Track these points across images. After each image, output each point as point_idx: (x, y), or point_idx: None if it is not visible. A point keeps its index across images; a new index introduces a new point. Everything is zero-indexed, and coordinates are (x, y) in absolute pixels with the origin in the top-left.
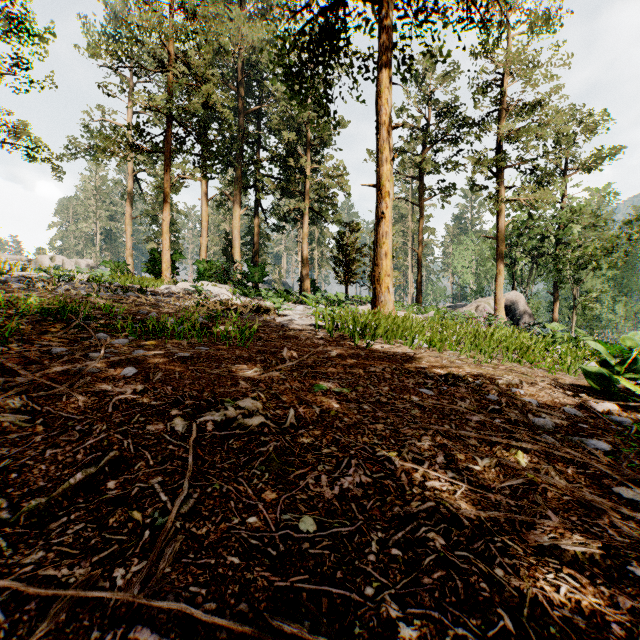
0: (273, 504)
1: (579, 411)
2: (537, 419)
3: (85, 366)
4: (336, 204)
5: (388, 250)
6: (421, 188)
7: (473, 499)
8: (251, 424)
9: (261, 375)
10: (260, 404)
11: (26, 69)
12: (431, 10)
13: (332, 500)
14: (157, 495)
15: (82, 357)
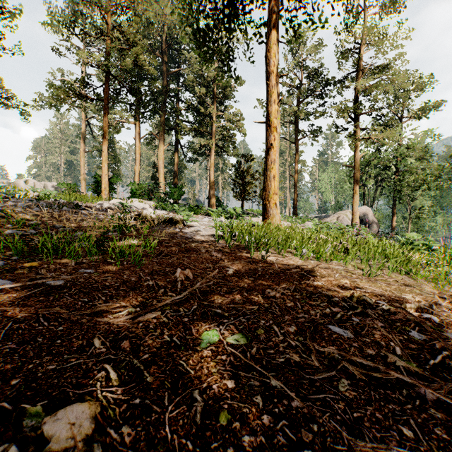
0: None
1: None
2: None
3: None
4: (234, 142)
5: (276, 174)
6: (297, 130)
7: None
8: None
9: (134, 319)
10: (90, 420)
11: (1, 38)
12: None
13: None
14: None
15: None
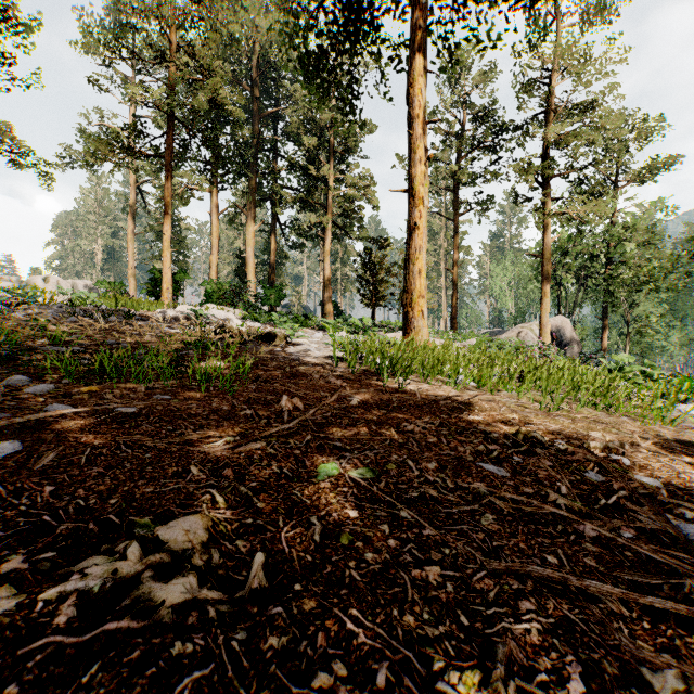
0: None
1: None
2: (690, 529)
3: None
4: (362, 218)
5: (422, 267)
6: (456, 201)
7: None
8: (162, 601)
9: (234, 449)
10: (204, 530)
11: (10, 63)
12: None
13: None
14: None
15: None
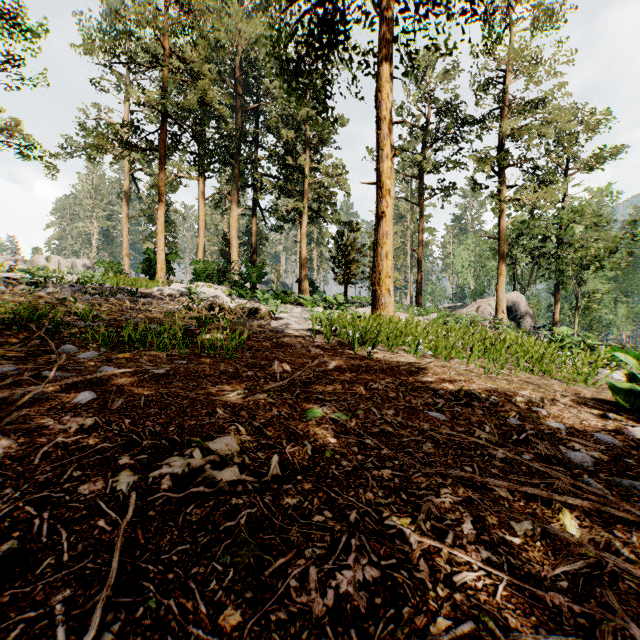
0: (233, 637)
1: (616, 439)
2: (573, 454)
3: (29, 392)
4: (335, 203)
5: (389, 250)
6: (421, 187)
7: (522, 603)
8: (221, 479)
9: (245, 398)
10: (237, 445)
11: (19, 65)
12: (433, 3)
13: (323, 620)
14: (52, 631)
15: (32, 378)
